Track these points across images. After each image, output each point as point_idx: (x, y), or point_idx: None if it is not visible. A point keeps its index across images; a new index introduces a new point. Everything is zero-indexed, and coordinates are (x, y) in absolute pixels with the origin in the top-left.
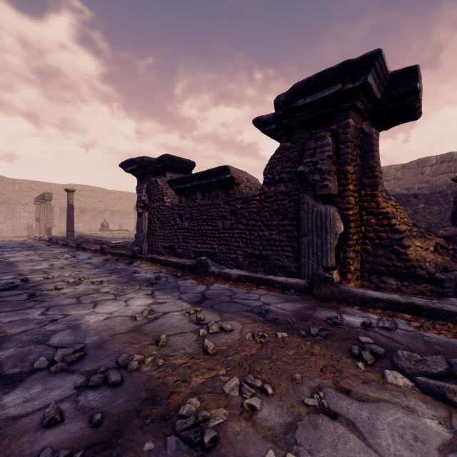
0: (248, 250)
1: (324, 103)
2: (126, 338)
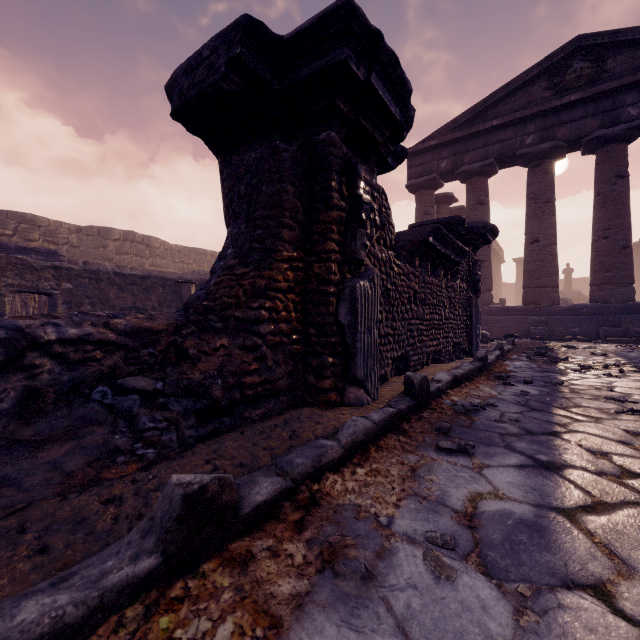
0: (454, 340)
1: (485, 242)
2: (638, 375)
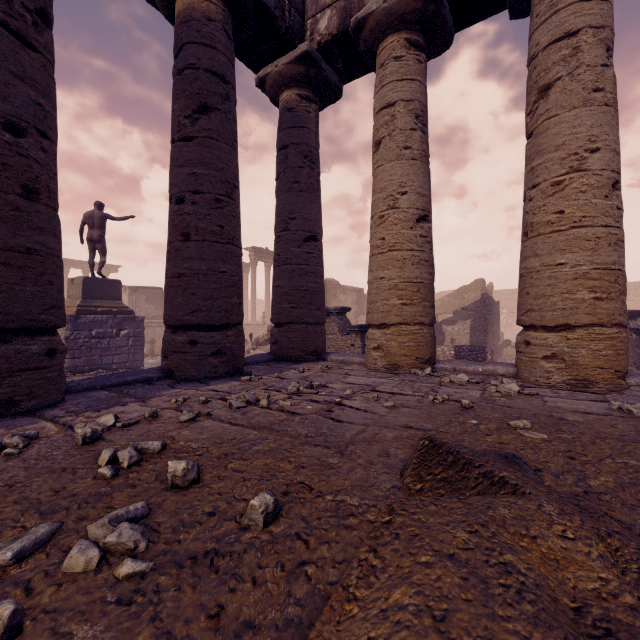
0: None
1: None
2: None
